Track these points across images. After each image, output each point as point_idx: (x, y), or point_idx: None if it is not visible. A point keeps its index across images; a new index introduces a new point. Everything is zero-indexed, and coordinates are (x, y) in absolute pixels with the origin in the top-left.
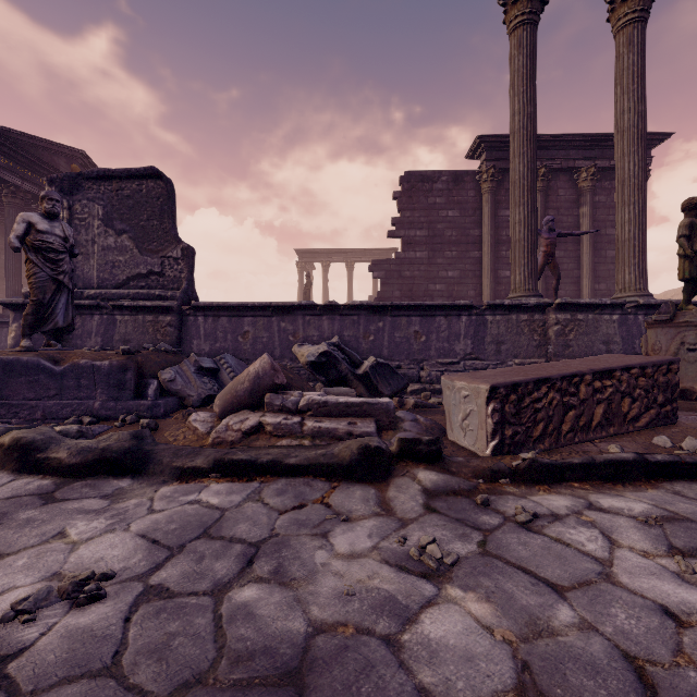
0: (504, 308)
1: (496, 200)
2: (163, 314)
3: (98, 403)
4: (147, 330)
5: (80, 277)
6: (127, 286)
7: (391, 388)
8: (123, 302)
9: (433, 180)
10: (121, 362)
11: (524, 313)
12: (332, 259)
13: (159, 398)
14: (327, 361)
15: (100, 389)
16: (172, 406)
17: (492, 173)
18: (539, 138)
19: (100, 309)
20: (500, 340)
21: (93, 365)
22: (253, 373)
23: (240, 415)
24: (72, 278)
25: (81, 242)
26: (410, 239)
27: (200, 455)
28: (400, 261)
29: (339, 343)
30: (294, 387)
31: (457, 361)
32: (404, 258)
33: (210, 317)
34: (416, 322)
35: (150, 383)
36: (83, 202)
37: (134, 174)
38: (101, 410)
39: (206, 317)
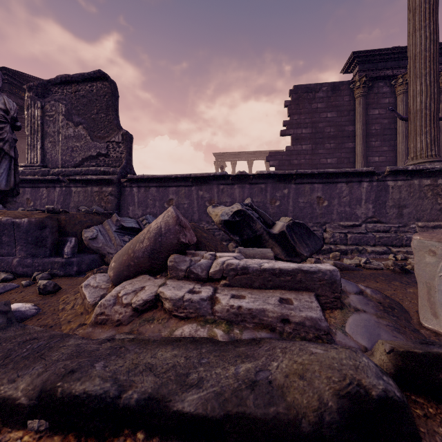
0: (406, 174)
1: (366, 103)
2: (106, 185)
3: (16, 260)
4: (94, 199)
5: (49, 160)
6: (82, 166)
7: (309, 248)
8: (76, 176)
9: (316, 90)
10: (38, 219)
11: (427, 178)
12: (238, 159)
13: (78, 255)
14: (241, 219)
15: (19, 246)
16: (90, 264)
17: (364, 81)
18: (405, 50)
19: (60, 183)
20: (402, 204)
21: (13, 222)
22: (154, 228)
23: (135, 282)
24: (15, 147)
25: (50, 133)
26: (297, 135)
27: (40, 362)
28: (289, 153)
29: (251, 204)
30: (207, 246)
31: (359, 223)
32: (293, 150)
33: (142, 188)
34: (318, 189)
35: (67, 241)
36: (51, 102)
37: (87, 78)
38: (19, 266)
39: (139, 188)
